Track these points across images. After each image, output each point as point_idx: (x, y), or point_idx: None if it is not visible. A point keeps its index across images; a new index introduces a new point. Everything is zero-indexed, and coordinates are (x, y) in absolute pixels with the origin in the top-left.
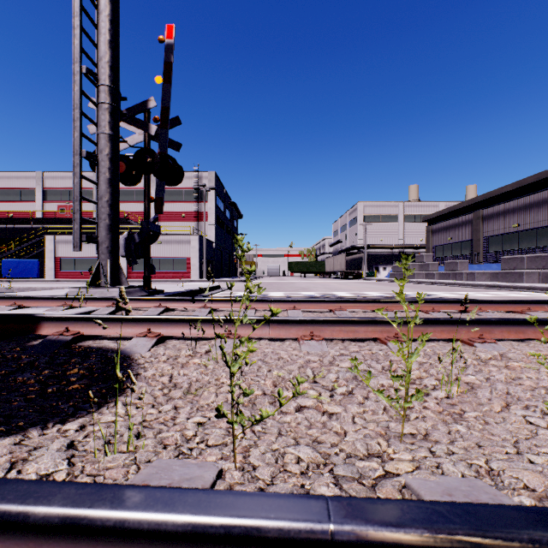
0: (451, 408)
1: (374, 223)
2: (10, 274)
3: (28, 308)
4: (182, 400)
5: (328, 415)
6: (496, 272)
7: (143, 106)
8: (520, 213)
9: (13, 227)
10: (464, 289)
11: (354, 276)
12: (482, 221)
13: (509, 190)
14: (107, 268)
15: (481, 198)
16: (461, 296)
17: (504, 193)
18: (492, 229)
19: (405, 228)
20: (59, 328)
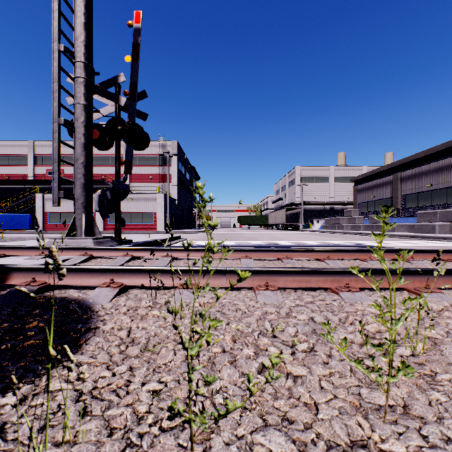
0: (421, 369)
1: (309, 184)
2: (6, 226)
3: (10, 257)
4: (139, 359)
5: (292, 378)
6: (412, 225)
7: (114, 81)
8: (432, 175)
9: (9, 187)
10: (387, 239)
11: (292, 228)
12: (400, 182)
13: (423, 156)
14: (82, 221)
15: (399, 162)
16: (386, 245)
17: (418, 158)
18: (409, 189)
19: (335, 188)
20: (27, 278)
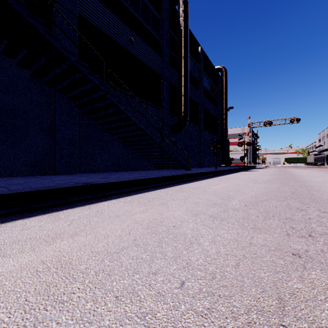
0: None
1: None
2: None
3: None
4: None
5: None
6: None
7: (254, 143)
8: None
9: None
10: None
11: (320, 165)
12: None
13: None
14: (251, 163)
15: None
16: None
17: None
18: None
19: None
20: None
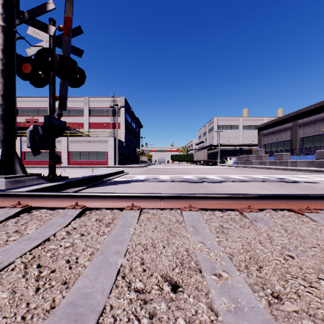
0: None
1: (224, 131)
2: None
3: None
4: None
5: None
6: (312, 161)
7: (42, 8)
8: None
9: None
10: (297, 173)
11: (212, 163)
12: (299, 127)
13: (313, 108)
14: None
15: (294, 113)
16: (308, 180)
17: (310, 110)
18: (306, 133)
19: (243, 133)
20: None
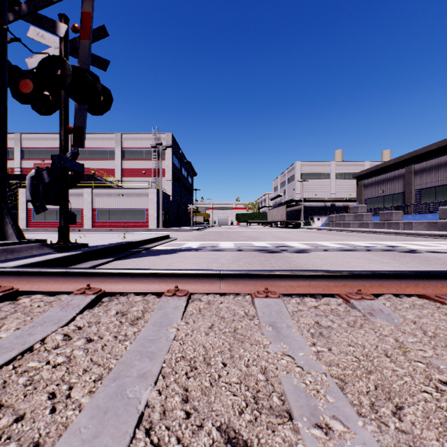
0: None
1: (309, 180)
2: None
3: None
4: None
5: None
6: (433, 222)
7: None
8: None
9: None
10: (414, 239)
11: (293, 226)
12: (414, 175)
13: (435, 148)
14: None
15: (407, 156)
16: (431, 248)
17: (429, 151)
18: (425, 182)
19: (336, 184)
20: None
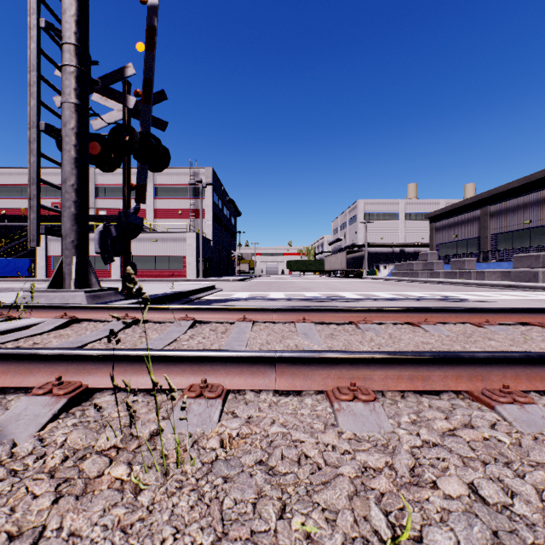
0: None
1: (375, 221)
2: (0, 273)
3: None
4: None
5: None
6: (507, 271)
7: (119, 74)
8: (532, 209)
9: (5, 224)
10: (479, 290)
11: (354, 275)
12: (490, 217)
13: (516, 186)
14: (72, 267)
15: (486, 194)
16: (483, 298)
17: (511, 189)
18: (501, 226)
19: (406, 226)
20: None
